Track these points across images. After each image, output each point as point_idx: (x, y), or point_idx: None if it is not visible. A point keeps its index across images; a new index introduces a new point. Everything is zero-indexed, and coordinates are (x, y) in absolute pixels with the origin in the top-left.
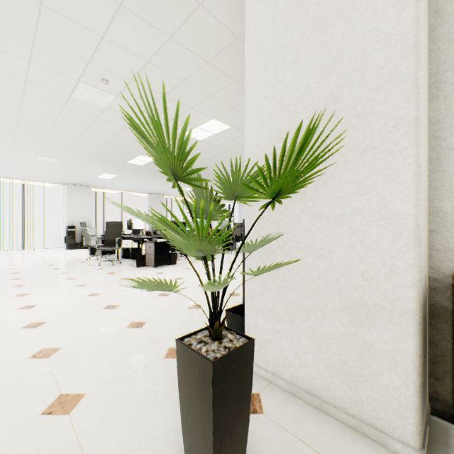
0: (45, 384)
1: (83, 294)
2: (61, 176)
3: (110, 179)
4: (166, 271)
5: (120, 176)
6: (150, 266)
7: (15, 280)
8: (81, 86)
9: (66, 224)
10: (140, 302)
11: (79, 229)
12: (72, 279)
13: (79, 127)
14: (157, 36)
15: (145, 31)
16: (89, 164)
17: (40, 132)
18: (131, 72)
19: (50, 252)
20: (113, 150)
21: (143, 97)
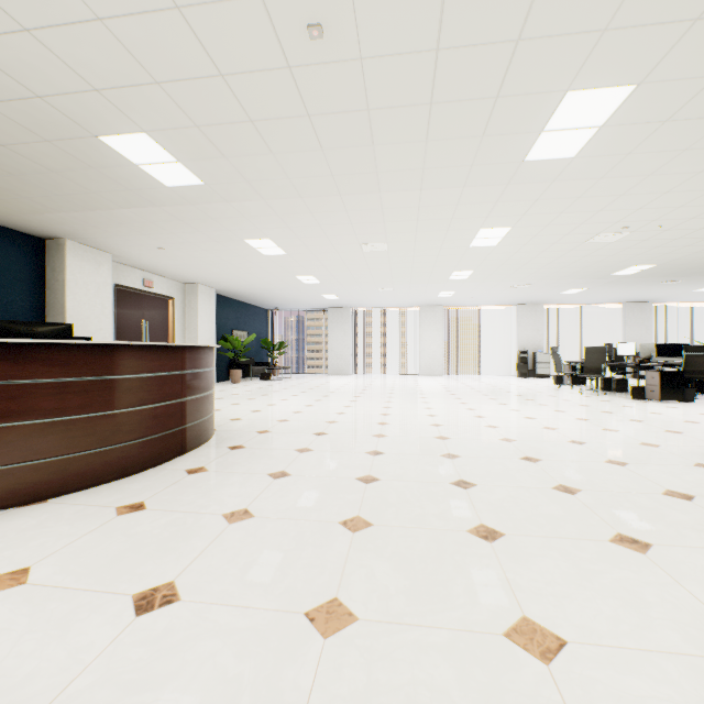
0: (627, 438)
1: (595, 411)
2: (518, 298)
3: (573, 293)
4: (680, 406)
5: (590, 289)
6: (650, 400)
7: (518, 396)
8: (598, 236)
9: (515, 349)
10: (665, 422)
11: (529, 355)
12: (568, 400)
13: (574, 258)
14: (696, 193)
15: (683, 195)
16: (558, 283)
17: (533, 269)
18: (657, 216)
19: (506, 379)
20: (597, 268)
21: (662, 225)
